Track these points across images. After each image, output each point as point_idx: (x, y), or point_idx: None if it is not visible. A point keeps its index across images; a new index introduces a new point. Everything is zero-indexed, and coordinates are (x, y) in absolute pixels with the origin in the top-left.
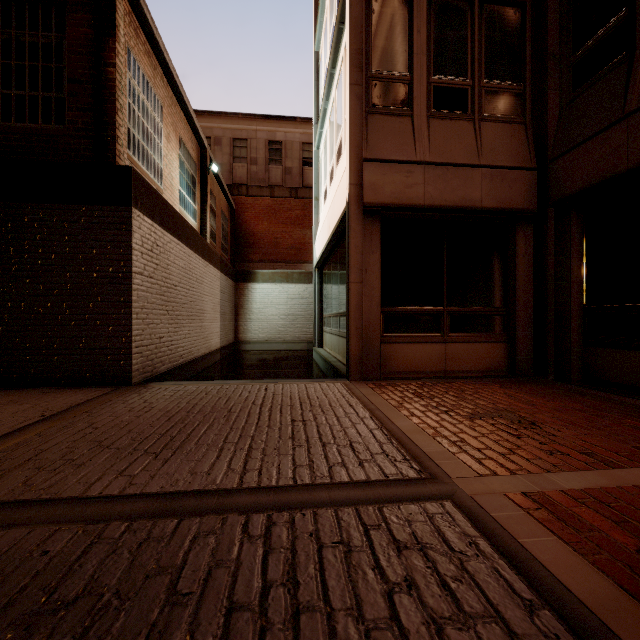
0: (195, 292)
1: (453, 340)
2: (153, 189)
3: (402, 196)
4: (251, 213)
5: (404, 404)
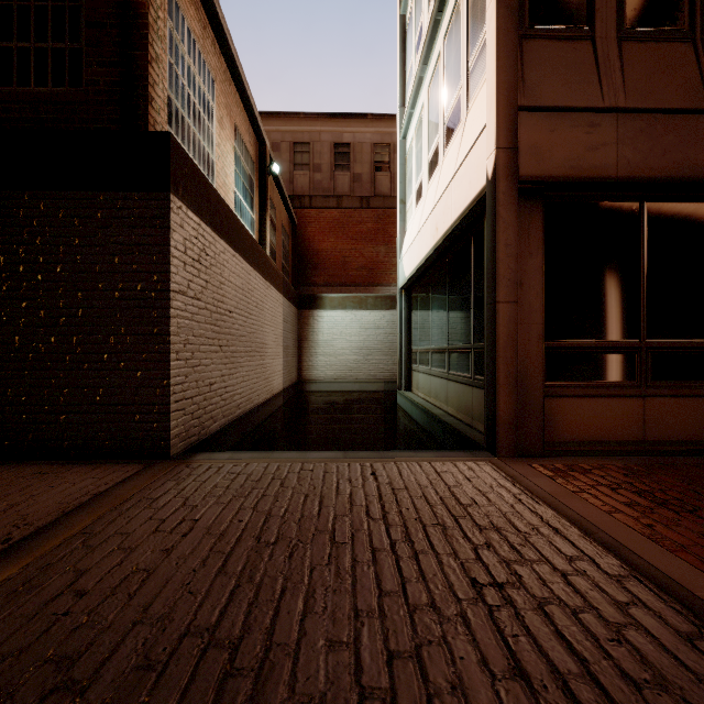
0: (255, 321)
1: (656, 392)
2: (201, 174)
3: (581, 164)
4: (315, 228)
5: (659, 529)
